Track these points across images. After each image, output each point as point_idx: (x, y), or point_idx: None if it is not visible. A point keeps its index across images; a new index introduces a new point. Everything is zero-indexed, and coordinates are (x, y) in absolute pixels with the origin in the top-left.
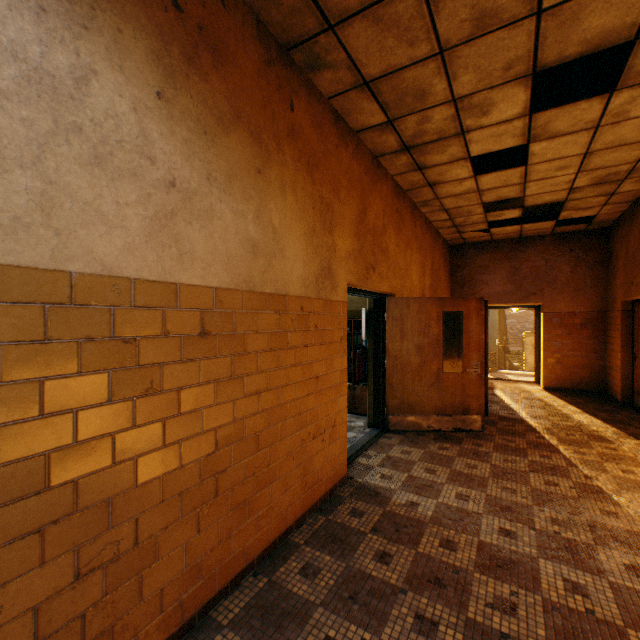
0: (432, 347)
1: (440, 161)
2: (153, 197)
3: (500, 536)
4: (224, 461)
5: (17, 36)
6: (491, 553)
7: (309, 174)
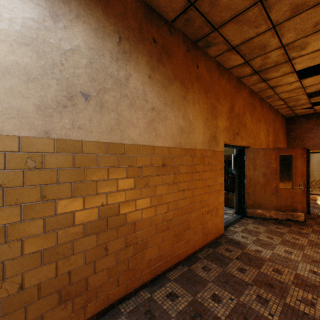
0: (272, 174)
1: (276, 75)
2: (147, 115)
3: (309, 273)
4: (170, 216)
5: (112, 70)
6: (302, 279)
7: (205, 94)
